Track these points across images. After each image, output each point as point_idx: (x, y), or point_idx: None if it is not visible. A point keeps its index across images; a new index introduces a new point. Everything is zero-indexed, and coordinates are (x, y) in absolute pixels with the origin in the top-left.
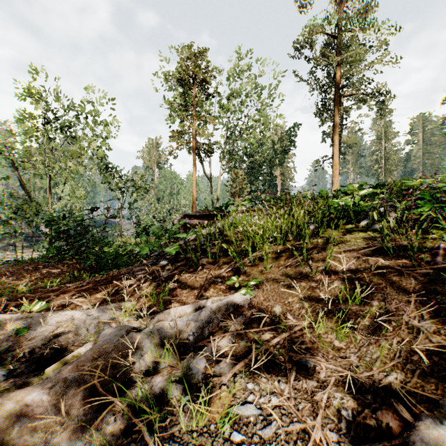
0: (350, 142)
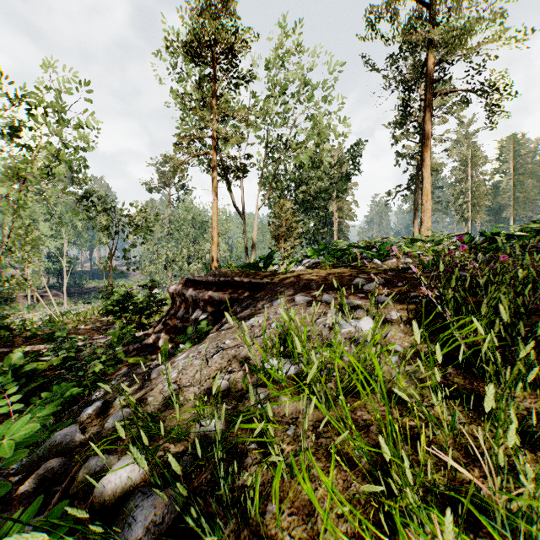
0: (435, 166)
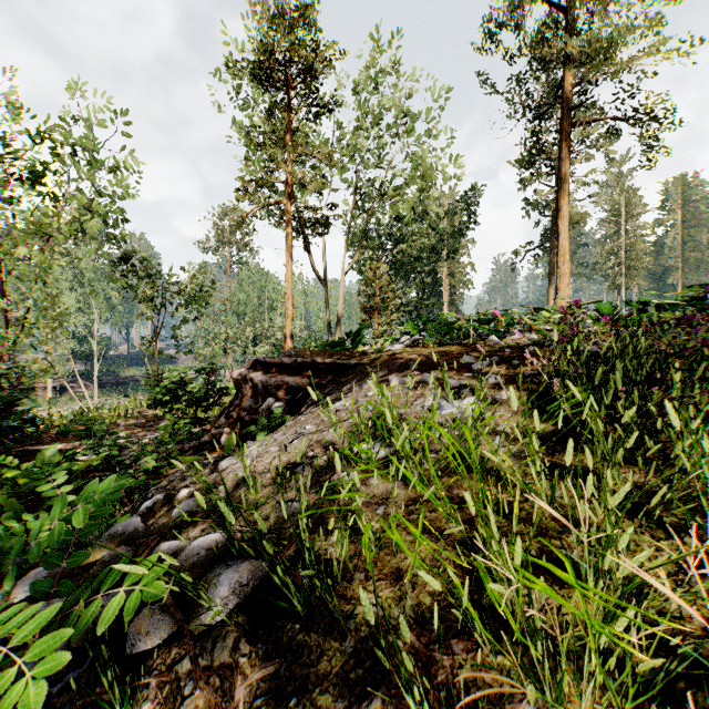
0: (576, 217)
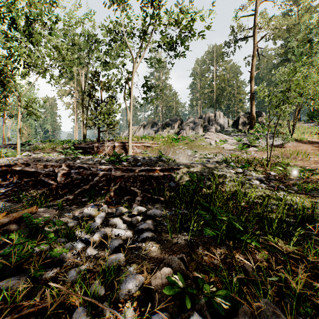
0: None
